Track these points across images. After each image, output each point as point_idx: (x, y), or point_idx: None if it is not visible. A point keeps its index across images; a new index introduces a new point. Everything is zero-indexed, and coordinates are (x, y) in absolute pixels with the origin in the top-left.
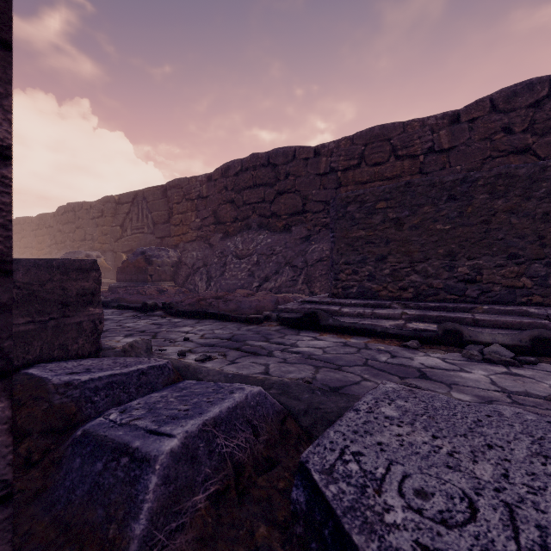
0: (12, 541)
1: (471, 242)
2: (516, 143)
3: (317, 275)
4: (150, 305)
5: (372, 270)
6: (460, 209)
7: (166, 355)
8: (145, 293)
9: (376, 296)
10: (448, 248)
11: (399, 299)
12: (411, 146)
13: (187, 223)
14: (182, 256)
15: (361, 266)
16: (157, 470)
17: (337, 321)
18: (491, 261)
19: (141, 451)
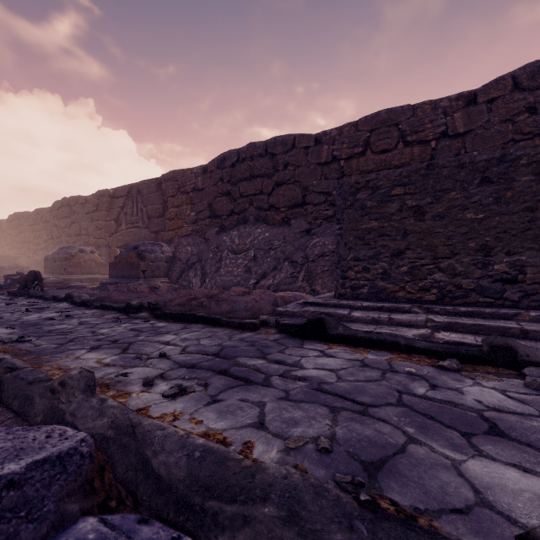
0: None
1: (511, 234)
2: None
3: (318, 272)
4: (134, 305)
5: (386, 267)
6: (496, 194)
7: (127, 384)
8: (136, 290)
9: (391, 298)
10: (481, 241)
11: (420, 301)
12: (421, 131)
13: (182, 217)
14: (176, 251)
15: (373, 262)
16: None
17: (349, 329)
18: (537, 257)
19: None
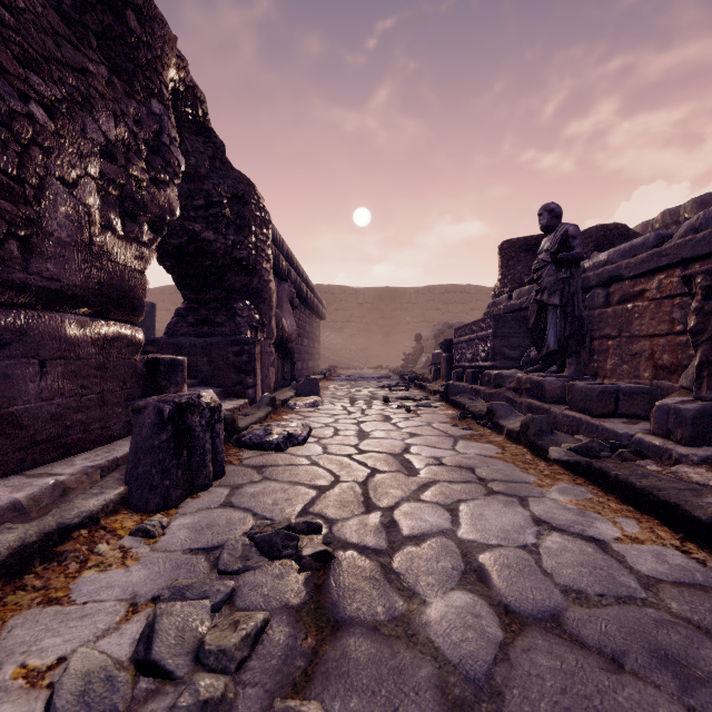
0: None
1: None
2: (166, 307)
3: None
4: None
5: None
6: None
7: None
8: None
9: None
10: None
11: None
12: None
13: None
14: None
15: None
16: None
17: None
18: None
19: None
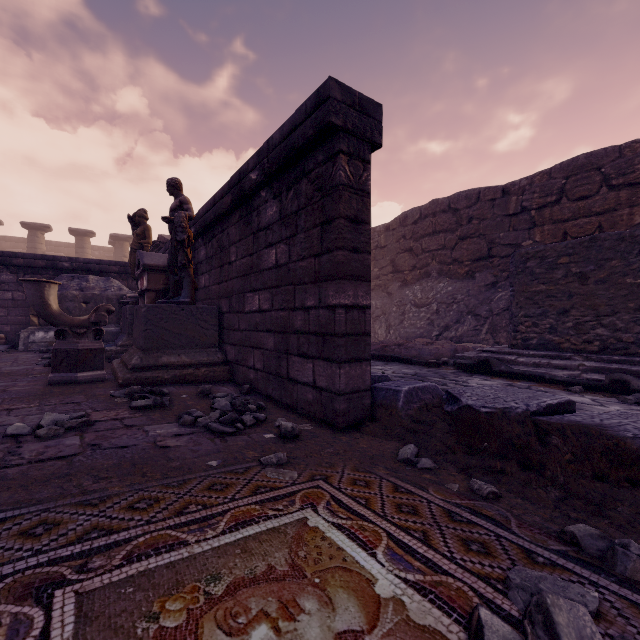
0: (370, 401)
1: None
2: None
3: (503, 325)
4: None
5: (553, 323)
6: None
7: None
8: None
9: (558, 348)
10: (639, 302)
11: (583, 351)
12: (629, 173)
13: None
14: None
15: (541, 319)
16: (403, 393)
17: (509, 368)
18: None
19: (396, 389)
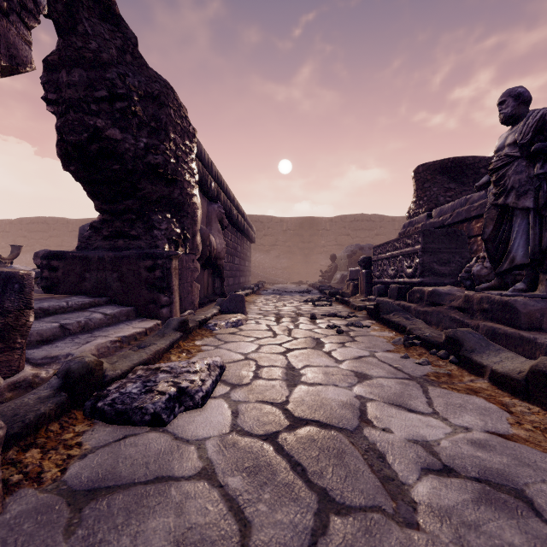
0: None
1: None
2: None
3: None
4: None
5: None
6: None
7: None
8: None
9: None
10: None
11: None
12: None
13: None
14: None
15: None
16: None
17: None
18: None
19: None
